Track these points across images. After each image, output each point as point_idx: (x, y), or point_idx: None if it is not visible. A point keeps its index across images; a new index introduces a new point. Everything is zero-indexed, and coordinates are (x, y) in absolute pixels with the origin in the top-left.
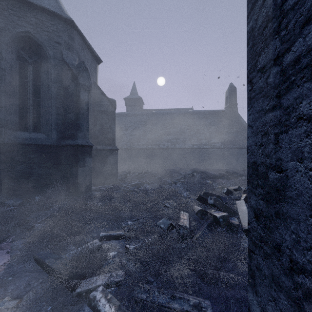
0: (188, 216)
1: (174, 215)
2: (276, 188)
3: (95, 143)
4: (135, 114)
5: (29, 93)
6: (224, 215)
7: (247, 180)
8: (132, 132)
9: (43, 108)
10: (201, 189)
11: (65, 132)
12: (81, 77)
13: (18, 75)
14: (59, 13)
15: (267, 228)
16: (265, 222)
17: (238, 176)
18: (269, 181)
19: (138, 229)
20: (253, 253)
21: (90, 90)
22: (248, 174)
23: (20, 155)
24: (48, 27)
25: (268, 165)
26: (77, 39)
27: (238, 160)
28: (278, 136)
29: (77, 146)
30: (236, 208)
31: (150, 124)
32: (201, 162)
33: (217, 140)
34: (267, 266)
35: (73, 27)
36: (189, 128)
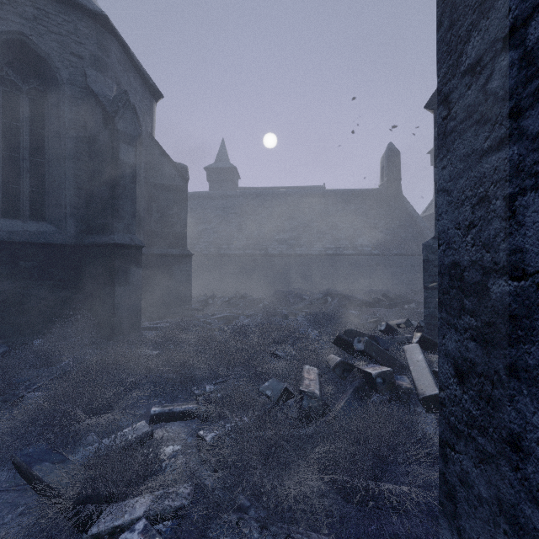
0: (319, 373)
1: (292, 373)
2: (508, 314)
3: (150, 243)
4: (225, 196)
5: (22, 147)
6: (385, 371)
7: (439, 301)
8: (219, 226)
9: (49, 177)
10: (340, 326)
11: (91, 221)
12: (121, 119)
13: (2, 114)
14: (79, 1)
15: (486, 400)
16: (481, 385)
17: (404, 303)
18: (491, 299)
19: (224, 400)
20: (452, 449)
21: (140, 148)
22: (440, 289)
23: (3, 263)
24: (58, 26)
25: (489, 267)
26: (115, 51)
27: (403, 276)
28: (515, 201)
29: (113, 245)
30: (405, 359)
31: (250, 213)
32: (339, 278)
33: (367, 241)
34: (486, 480)
35: (108, 28)
36: (319, 221)
